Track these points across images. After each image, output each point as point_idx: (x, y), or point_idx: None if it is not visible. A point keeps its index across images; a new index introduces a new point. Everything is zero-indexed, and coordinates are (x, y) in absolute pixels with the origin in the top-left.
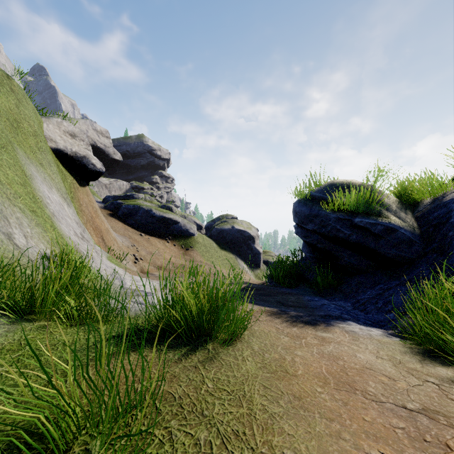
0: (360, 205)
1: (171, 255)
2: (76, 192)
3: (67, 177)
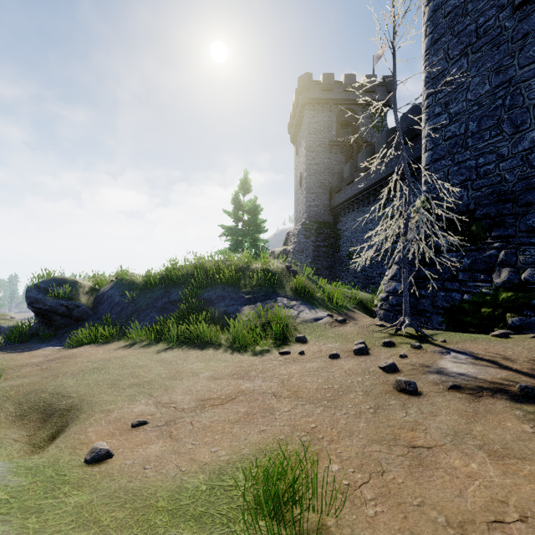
0: (66, 294)
1: None
2: None
3: None
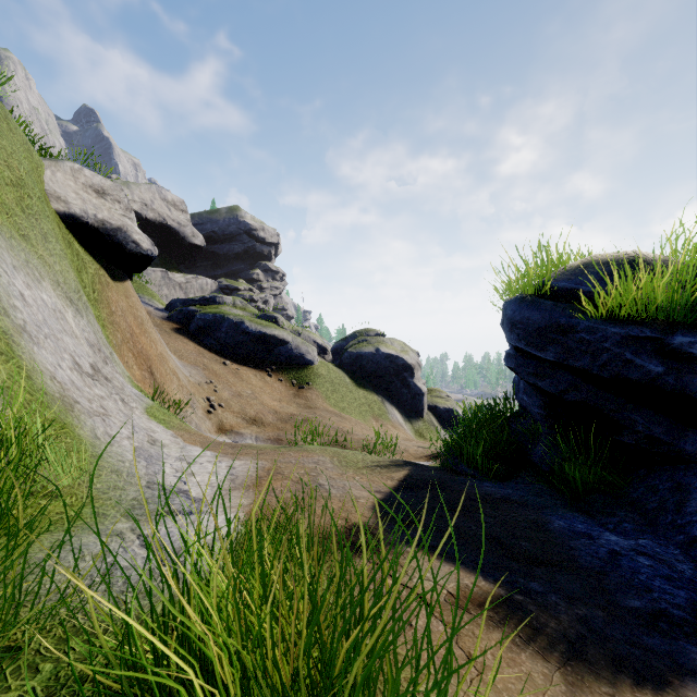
0: (682, 304)
1: (273, 397)
2: (105, 291)
3: (87, 264)
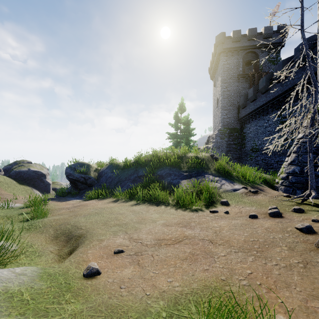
0: (84, 171)
1: None
2: None
3: None
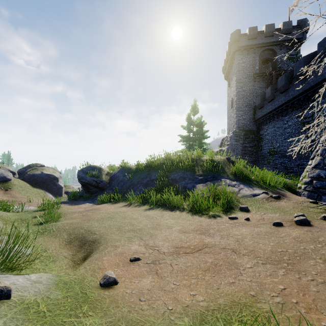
0: (96, 174)
1: None
2: None
3: None
